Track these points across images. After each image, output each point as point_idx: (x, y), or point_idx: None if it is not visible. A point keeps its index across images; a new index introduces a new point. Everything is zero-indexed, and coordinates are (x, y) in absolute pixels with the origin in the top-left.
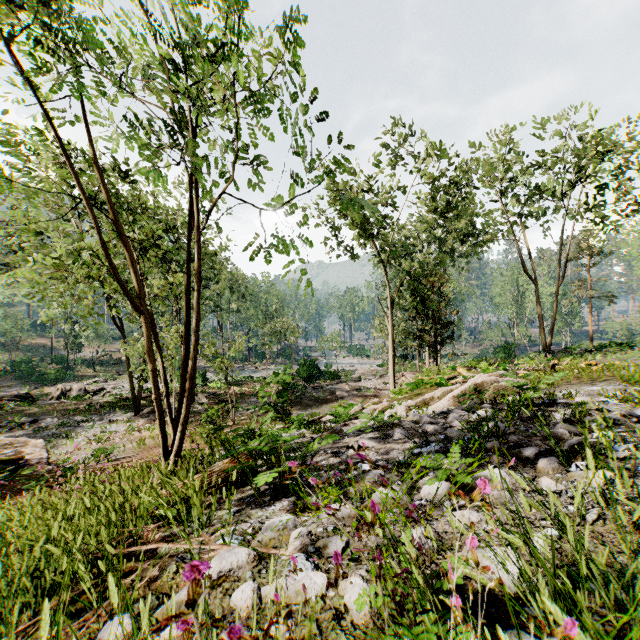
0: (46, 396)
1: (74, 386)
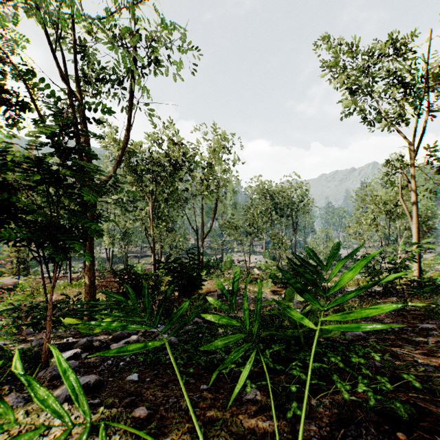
0: None
1: (234, 258)
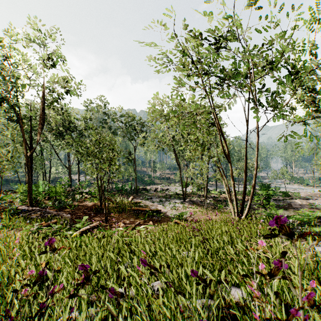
0: (150, 189)
1: (159, 187)
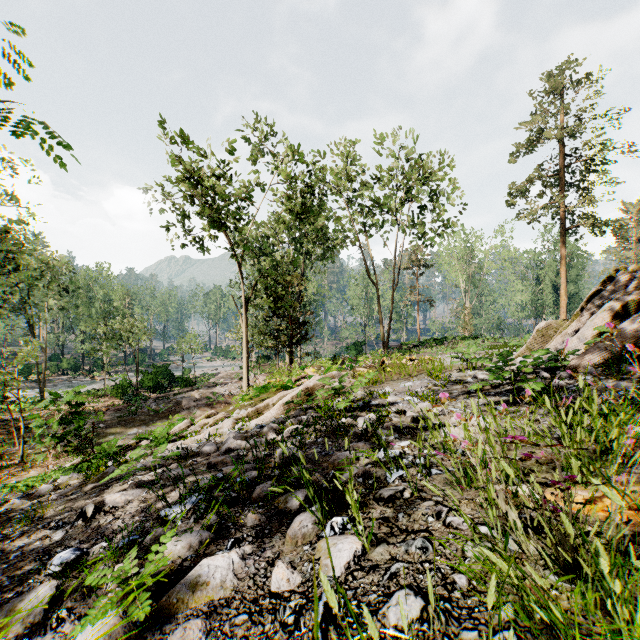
0: None
1: None
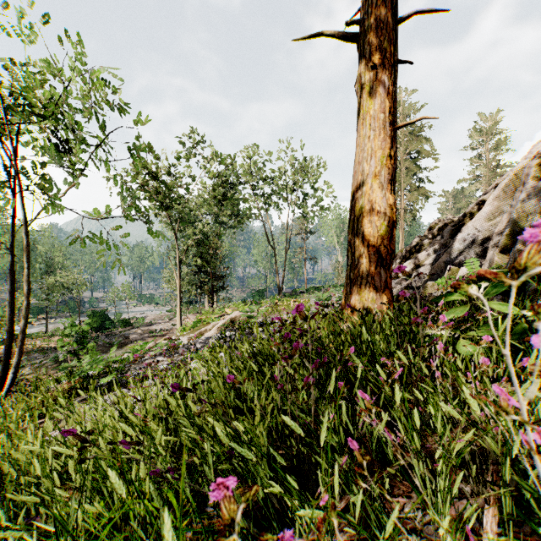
0: None
1: None
